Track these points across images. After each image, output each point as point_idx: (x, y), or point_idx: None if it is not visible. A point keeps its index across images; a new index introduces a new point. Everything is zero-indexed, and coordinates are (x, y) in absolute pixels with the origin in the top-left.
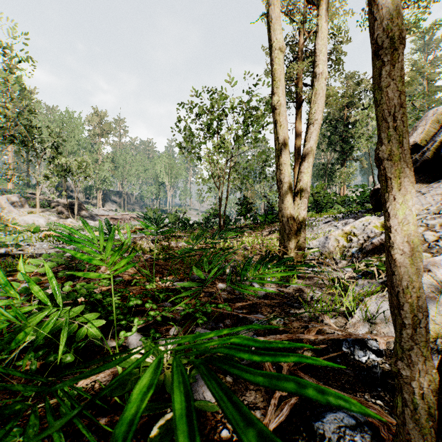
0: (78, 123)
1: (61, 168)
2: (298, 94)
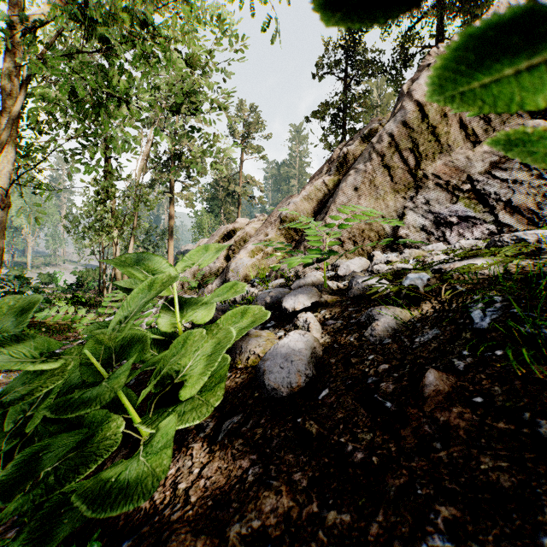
0: None
1: None
2: (171, 187)
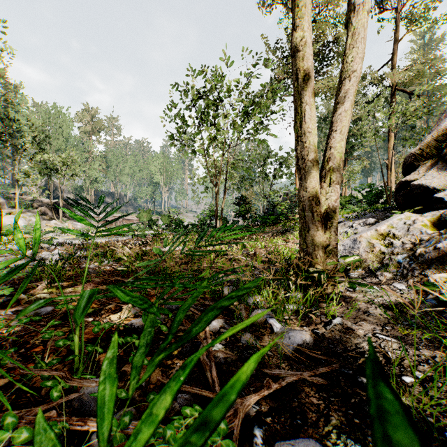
0: (66, 119)
1: (44, 165)
2: None
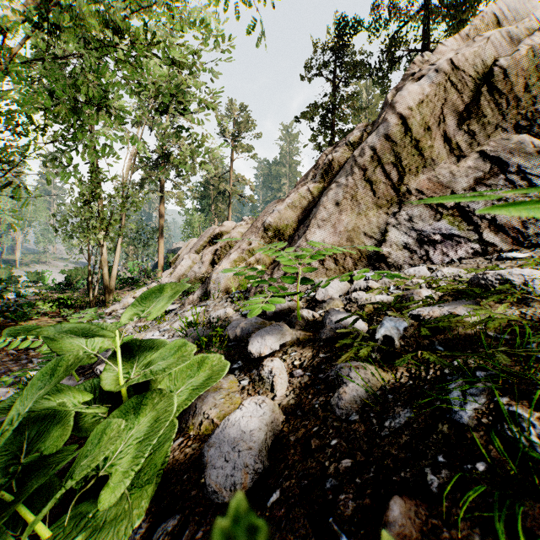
0: None
1: None
2: (161, 185)
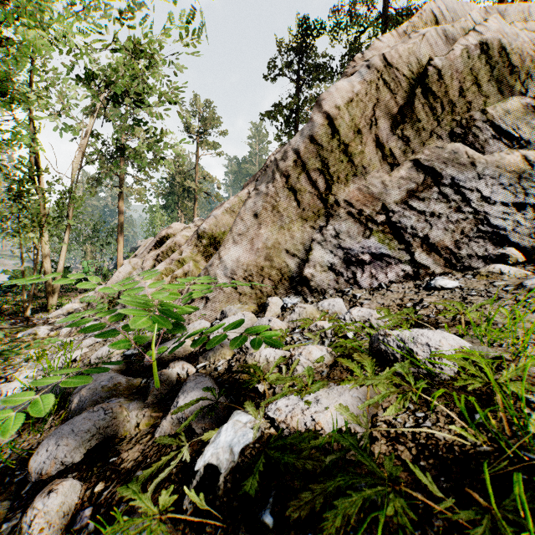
0: None
1: None
2: (120, 181)
